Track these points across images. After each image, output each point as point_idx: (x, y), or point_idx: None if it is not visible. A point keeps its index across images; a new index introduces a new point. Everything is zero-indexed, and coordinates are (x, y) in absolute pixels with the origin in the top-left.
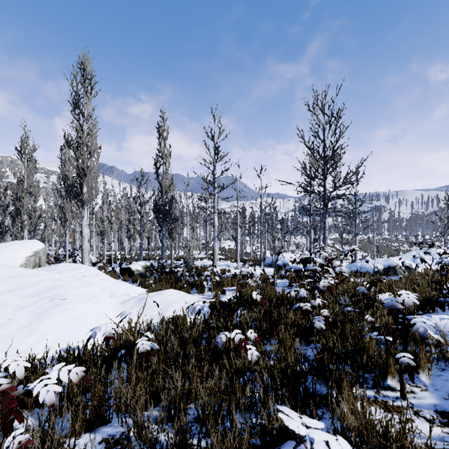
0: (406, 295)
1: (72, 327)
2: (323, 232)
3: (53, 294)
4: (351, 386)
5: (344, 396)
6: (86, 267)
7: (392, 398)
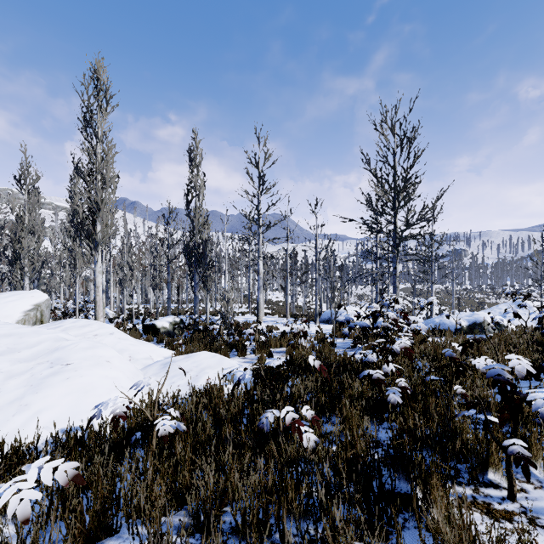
0: (517, 361)
1: (76, 400)
2: (394, 280)
3: (54, 358)
4: (444, 485)
5: (434, 497)
6: (99, 324)
7: (497, 499)
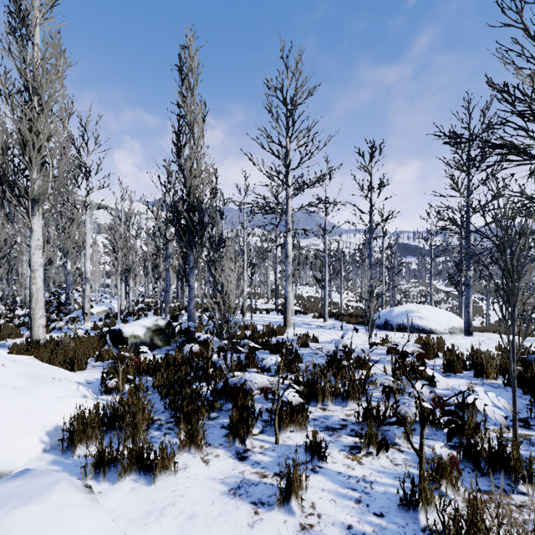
0: None
1: None
2: None
3: None
4: None
5: None
6: None
7: None
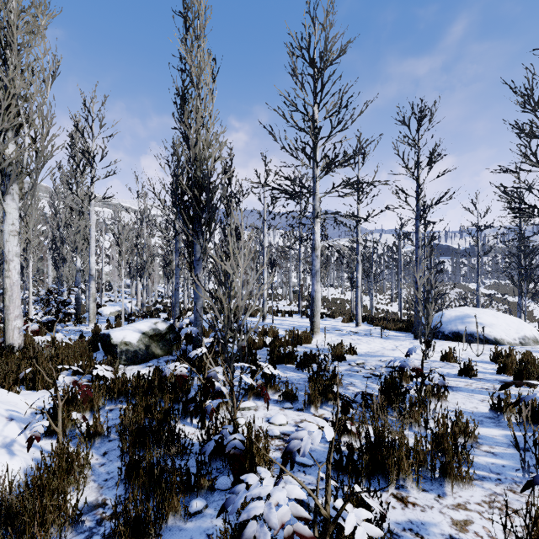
0: None
1: None
2: None
3: None
4: None
5: None
6: None
7: None
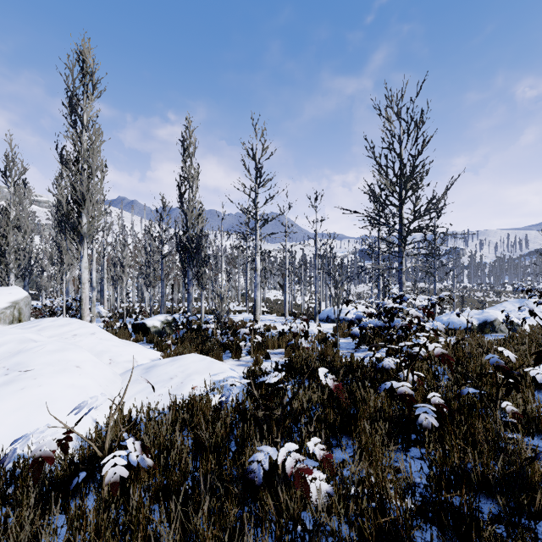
0: None
1: (26, 417)
2: (399, 276)
3: (13, 363)
4: None
5: None
6: (81, 323)
7: None
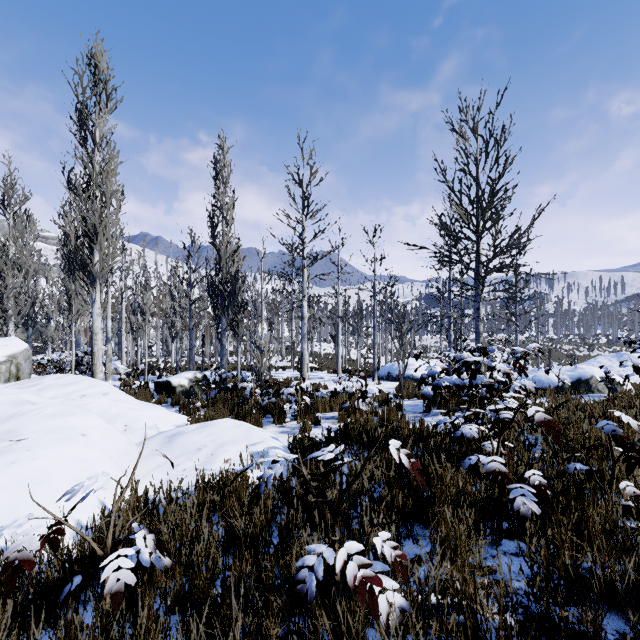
0: None
1: (14, 500)
2: (476, 325)
3: (2, 430)
4: None
5: None
6: (91, 381)
7: None
